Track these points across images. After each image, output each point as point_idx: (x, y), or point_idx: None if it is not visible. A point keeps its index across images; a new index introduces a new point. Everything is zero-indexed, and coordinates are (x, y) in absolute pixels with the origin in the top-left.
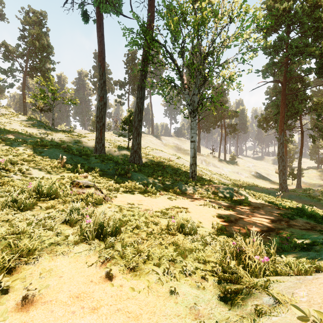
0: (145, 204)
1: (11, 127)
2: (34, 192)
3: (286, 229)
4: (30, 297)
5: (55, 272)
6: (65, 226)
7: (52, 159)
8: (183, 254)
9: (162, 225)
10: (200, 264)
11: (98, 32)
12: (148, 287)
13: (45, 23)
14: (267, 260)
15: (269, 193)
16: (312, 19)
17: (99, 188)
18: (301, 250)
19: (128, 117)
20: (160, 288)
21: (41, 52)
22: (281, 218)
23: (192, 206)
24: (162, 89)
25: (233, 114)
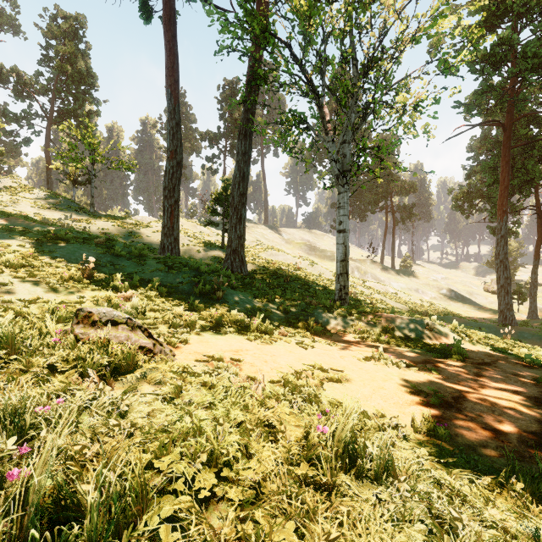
0: (248, 359)
1: (16, 209)
2: None
3: None
4: None
5: None
6: None
7: (71, 264)
8: None
9: (290, 442)
10: None
11: (166, 32)
12: None
13: (84, 35)
14: None
15: (480, 328)
16: None
17: (153, 322)
18: None
19: (223, 192)
20: None
21: (76, 84)
22: None
23: (349, 363)
24: (284, 136)
25: (408, 187)
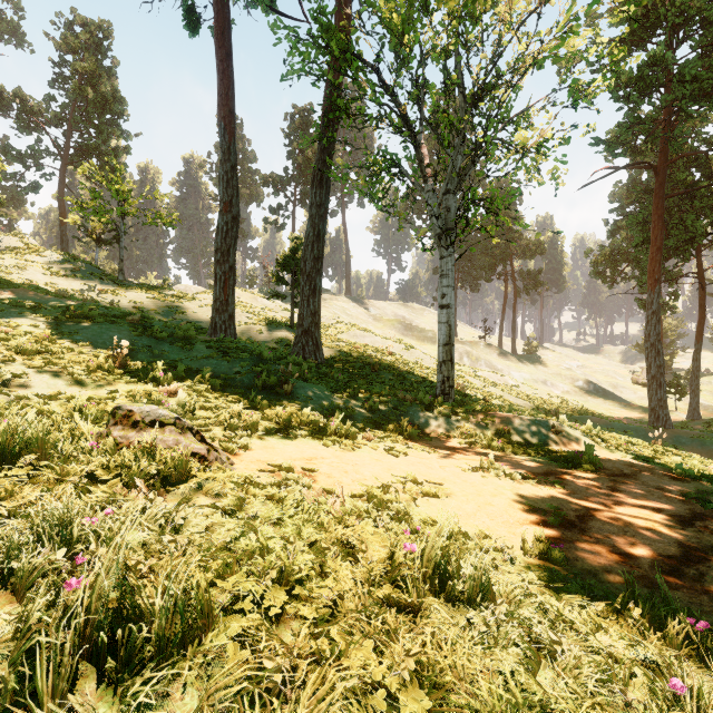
0: (325, 469)
1: (22, 276)
2: None
3: None
4: None
5: None
6: None
7: (98, 349)
8: None
9: (372, 562)
10: None
11: (219, 49)
12: None
13: (109, 48)
14: None
15: (624, 431)
16: None
17: (205, 424)
18: None
19: (292, 254)
20: None
21: (99, 112)
22: (700, 510)
23: (451, 474)
24: (371, 183)
25: (533, 247)
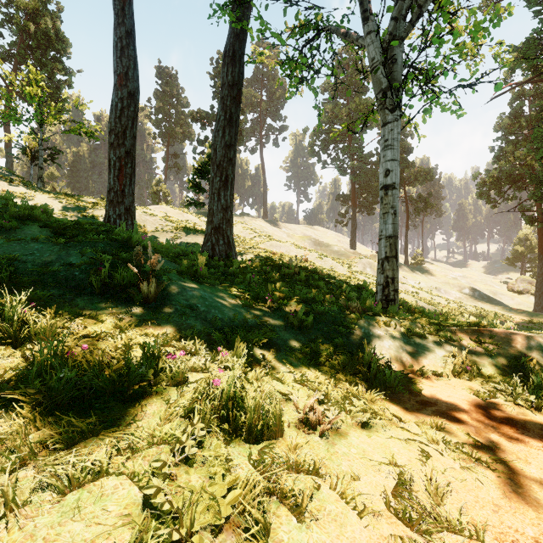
0: None
1: None
2: None
3: None
4: None
5: None
6: None
7: None
8: None
9: None
10: None
11: None
12: None
13: None
14: None
15: None
16: None
17: None
18: None
19: (209, 161)
20: None
21: (43, 49)
22: None
23: None
24: (290, 64)
25: (423, 174)
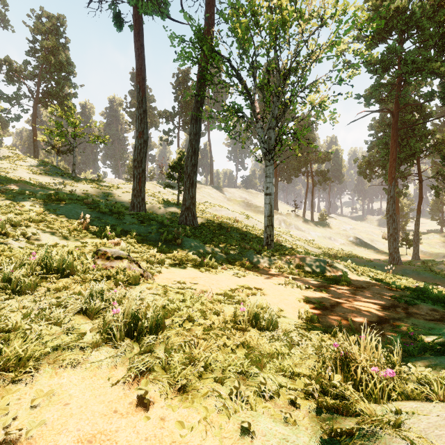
0: (201, 282)
1: (15, 175)
2: (39, 266)
3: (405, 319)
4: (11, 443)
5: (58, 396)
6: (82, 318)
7: (70, 219)
8: (260, 362)
9: (226, 315)
10: (285, 378)
11: (136, 42)
12: (206, 421)
13: (64, 31)
14: (392, 375)
15: (374, 267)
16: (435, 23)
17: (136, 260)
18: (433, 353)
19: (178, 161)
20: (225, 423)
21: (57, 71)
22: (396, 303)
23: (268, 286)
24: (225, 121)
25: (323, 156)
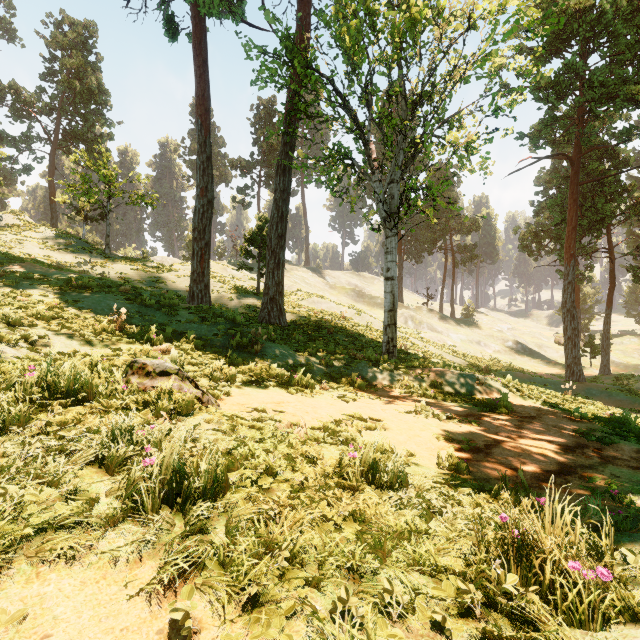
0: (290, 410)
1: (22, 251)
2: (38, 386)
3: (600, 468)
4: None
5: (34, 621)
6: (96, 472)
7: (99, 315)
8: (381, 548)
9: (326, 464)
10: (423, 575)
11: (196, 57)
12: None
13: (94, 45)
14: (607, 578)
15: (544, 385)
16: (634, 28)
17: (193, 376)
18: None
19: (259, 231)
20: None
21: (85, 102)
22: (584, 442)
23: (390, 415)
24: (327, 172)
25: (469, 224)
